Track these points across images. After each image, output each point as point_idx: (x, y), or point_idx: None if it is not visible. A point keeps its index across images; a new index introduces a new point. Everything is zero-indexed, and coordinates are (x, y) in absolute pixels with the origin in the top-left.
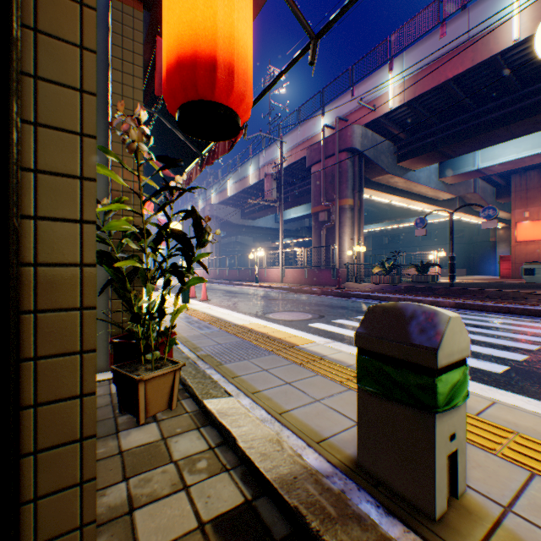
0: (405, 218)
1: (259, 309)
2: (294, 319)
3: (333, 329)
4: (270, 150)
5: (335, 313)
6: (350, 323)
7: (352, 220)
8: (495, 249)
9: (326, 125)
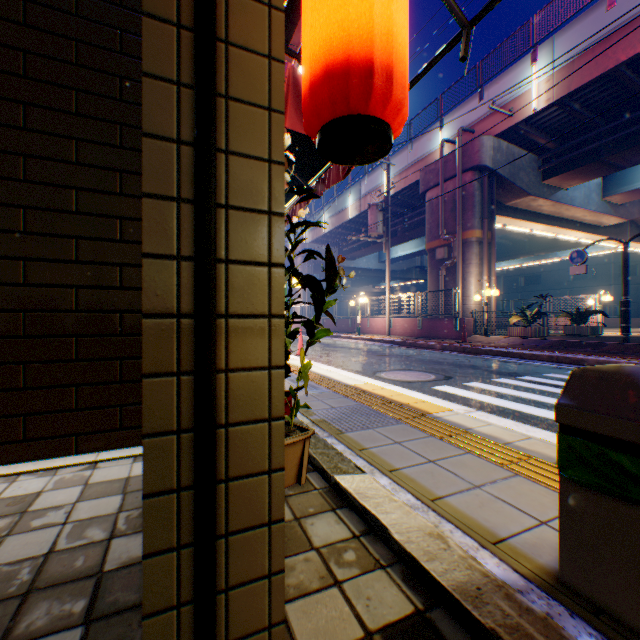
0: (550, 252)
1: (367, 367)
2: (413, 380)
3: (467, 394)
4: (373, 176)
5: (464, 373)
6: (487, 387)
7: (480, 256)
8: None
9: (445, 139)
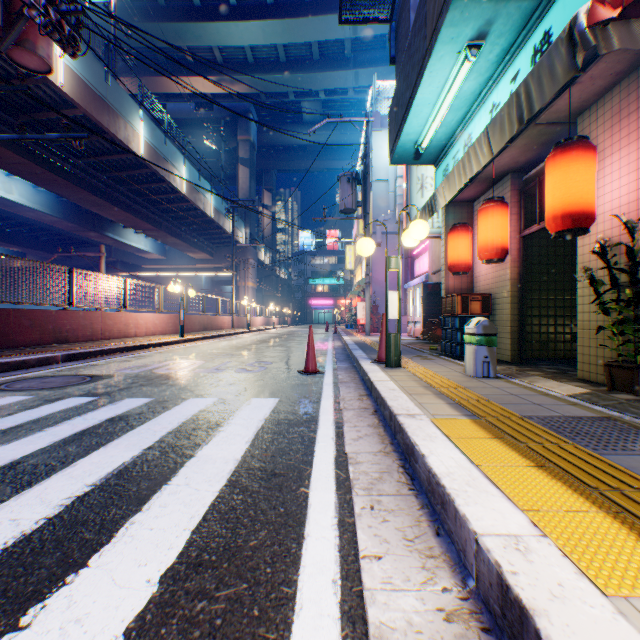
0: None
1: None
2: None
3: (149, 550)
4: None
5: None
6: None
7: None
8: None
9: None
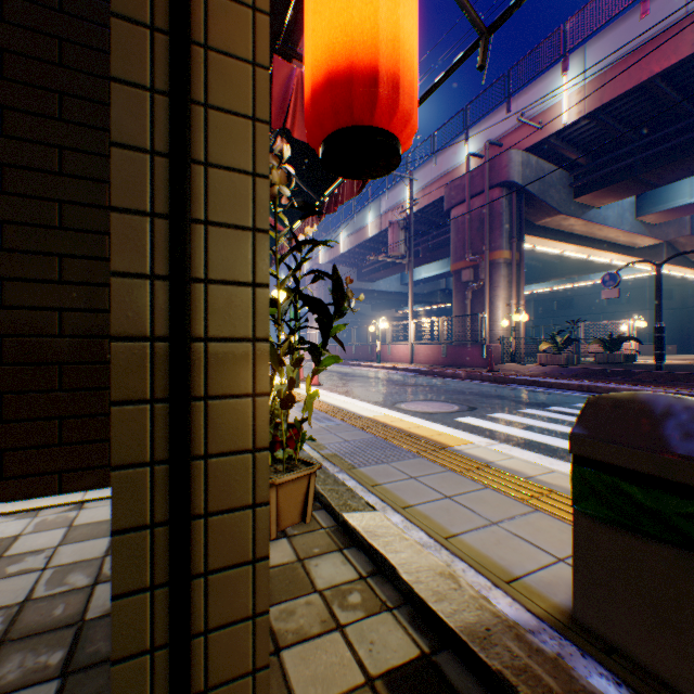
0: (582, 274)
1: (387, 397)
2: (435, 412)
3: (491, 426)
4: (394, 192)
5: (489, 404)
6: (513, 418)
7: (509, 278)
8: None
9: (472, 153)
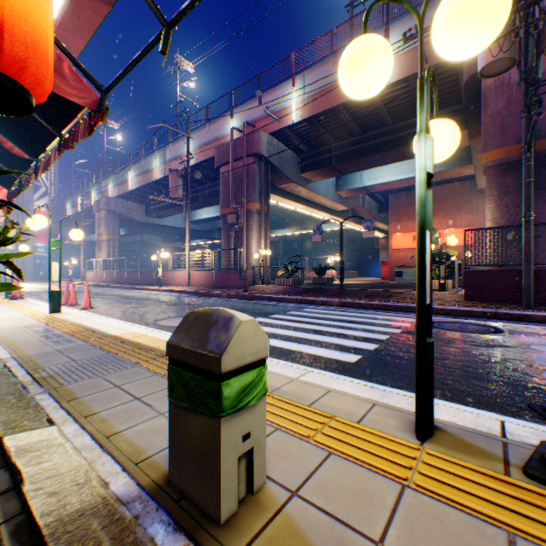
0: (310, 225)
1: (153, 316)
2: None
3: None
4: (177, 145)
5: None
6: None
7: (260, 224)
8: (379, 255)
9: (235, 128)
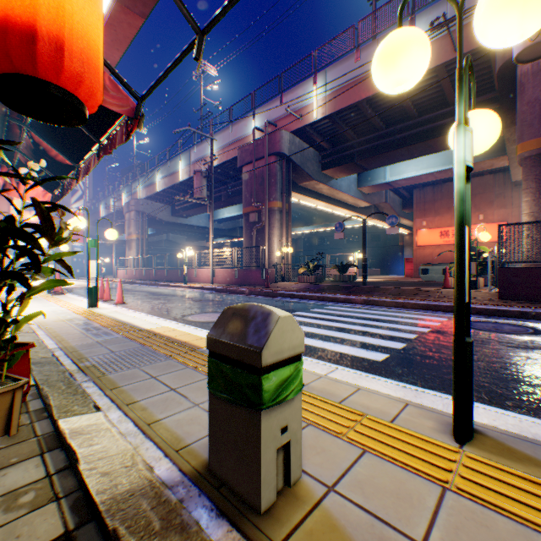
0: (331, 222)
1: (180, 311)
2: (213, 321)
3: None
4: (201, 147)
5: None
6: None
7: (282, 222)
8: (403, 252)
9: (257, 128)
